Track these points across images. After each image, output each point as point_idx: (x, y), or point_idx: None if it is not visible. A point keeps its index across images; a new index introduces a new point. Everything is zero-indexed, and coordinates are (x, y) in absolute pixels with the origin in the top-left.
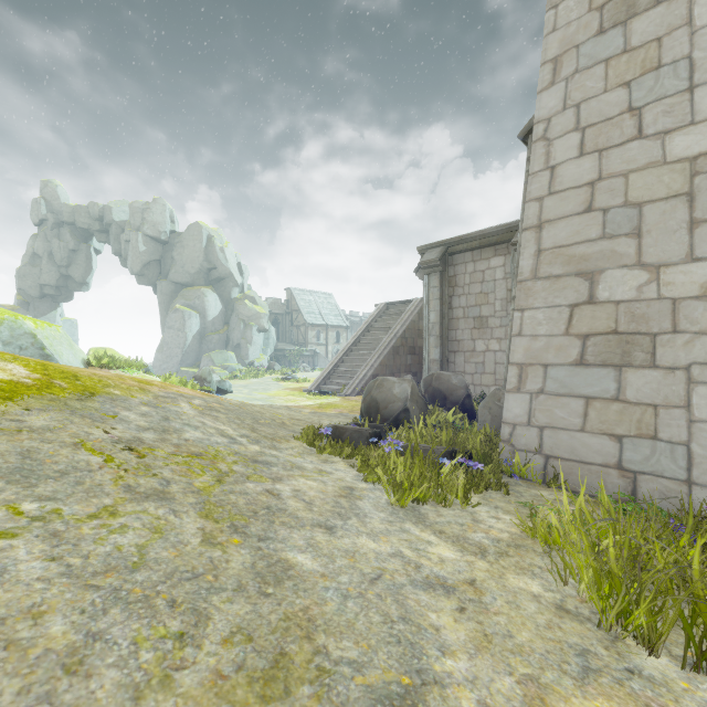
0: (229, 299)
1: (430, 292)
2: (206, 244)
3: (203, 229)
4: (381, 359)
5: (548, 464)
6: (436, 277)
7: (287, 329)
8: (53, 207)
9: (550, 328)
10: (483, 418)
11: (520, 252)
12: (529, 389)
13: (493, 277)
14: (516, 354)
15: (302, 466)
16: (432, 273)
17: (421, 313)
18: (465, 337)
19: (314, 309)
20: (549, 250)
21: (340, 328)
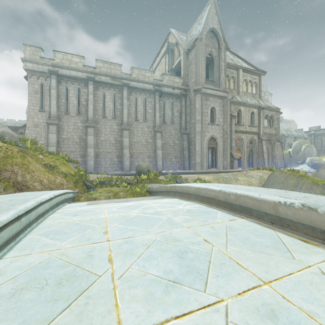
0: None
1: None
2: None
3: None
4: None
5: None
6: None
7: None
8: None
9: None
10: None
11: None
12: None
13: None
14: None
15: None
16: None
17: None
18: None
19: None
20: None
21: None
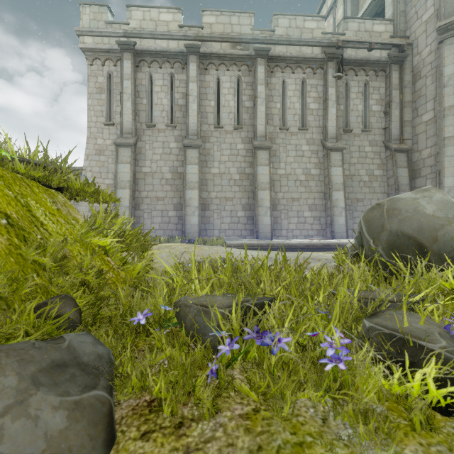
0: None
1: None
2: None
3: None
4: None
5: None
6: None
7: None
8: None
9: (86, 210)
10: None
11: None
12: None
13: None
14: None
15: None
16: None
17: None
18: None
19: None
20: None
21: None
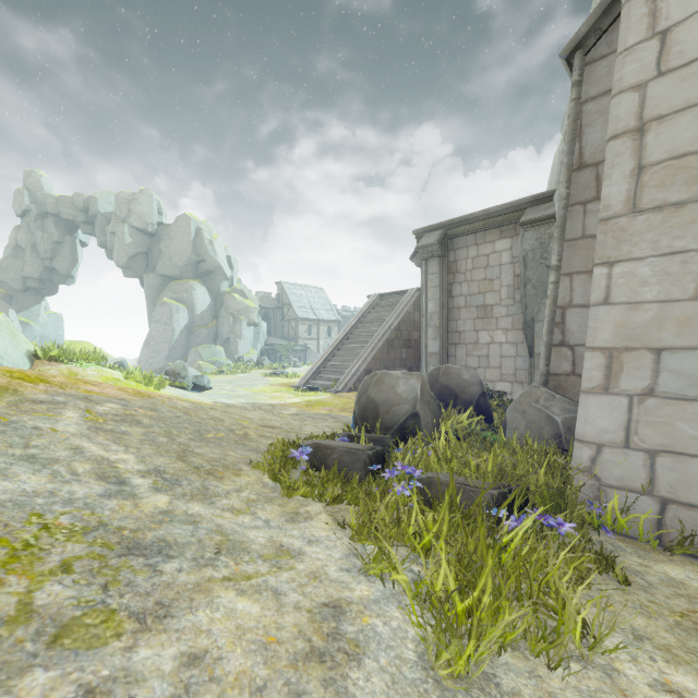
0: (218, 293)
1: (428, 279)
2: (194, 236)
3: (192, 221)
4: (375, 353)
5: (666, 513)
6: (435, 263)
7: (278, 324)
8: (37, 197)
9: (665, 289)
10: (514, 424)
11: (605, 174)
12: (627, 388)
13: (498, 262)
14: (600, 332)
15: (242, 542)
16: (431, 258)
17: (416, 304)
18: (467, 328)
19: (305, 304)
20: (660, 163)
21: (332, 323)
